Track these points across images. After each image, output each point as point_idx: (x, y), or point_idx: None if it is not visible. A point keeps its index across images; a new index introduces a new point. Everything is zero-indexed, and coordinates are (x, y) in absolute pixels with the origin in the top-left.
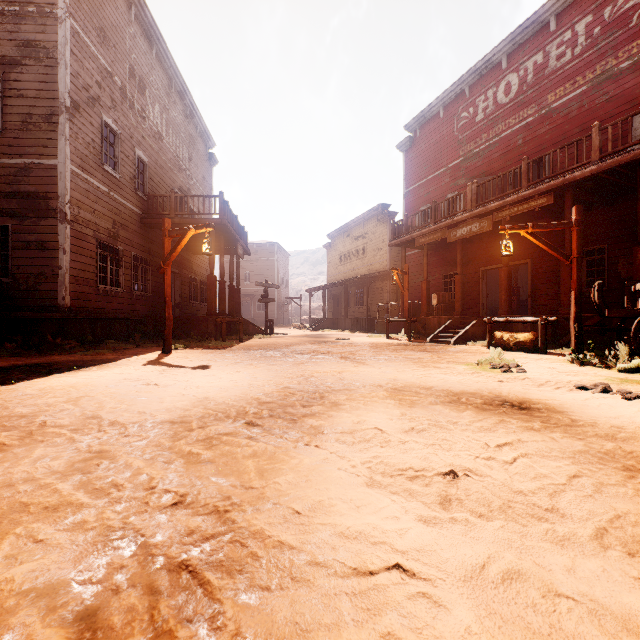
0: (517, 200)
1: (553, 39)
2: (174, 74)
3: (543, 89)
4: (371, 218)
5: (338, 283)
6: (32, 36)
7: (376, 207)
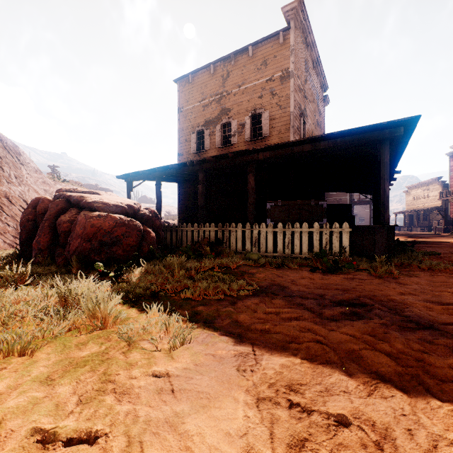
0: None
1: None
2: None
3: None
4: (431, 182)
5: (413, 211)
6: None
7: (434, 178)
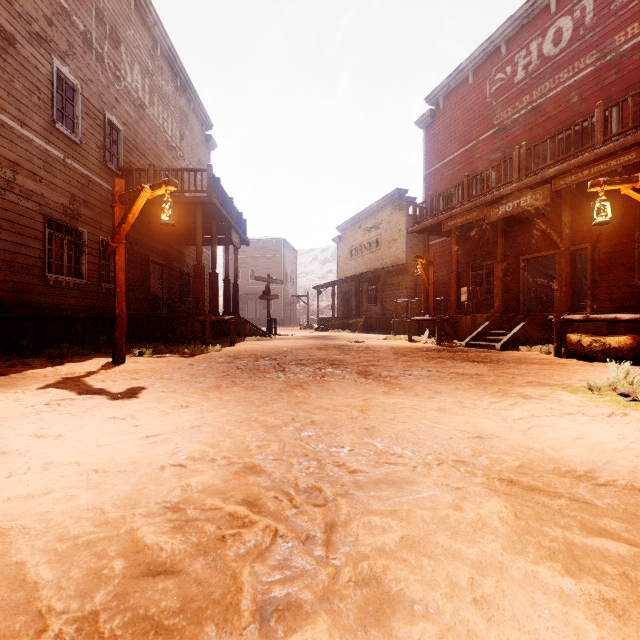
0: (589, 160)
1: None
2: (159, 34)
3: (608, 30)
4: (386, 206)
5: (349, 279)
6: None
7: (391, 193)
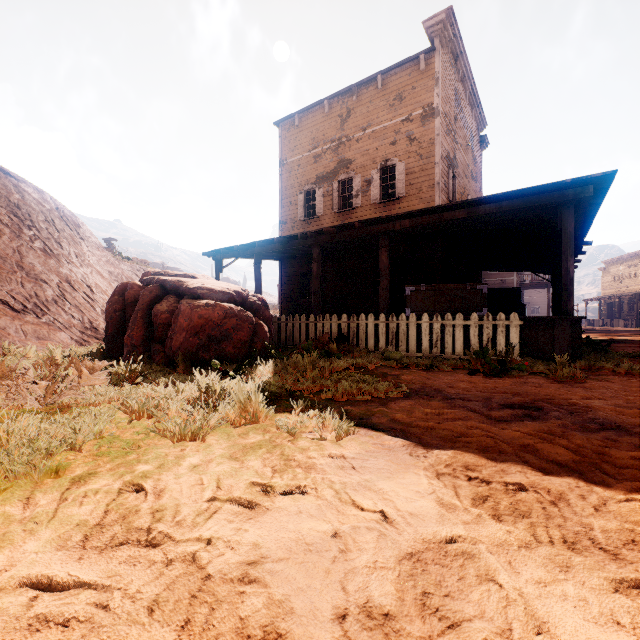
0: None
1: None
2: None
3: None
4: None
5: (612, 297)
6: None
7: None
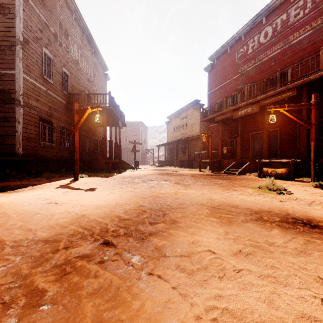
0: (274, 94)
1: (292, 6)
2: (85, 29)
3: (286, 34)
4: (190, 107)
5: (173, 142)
6: (1, 1)
7: (193, 101)
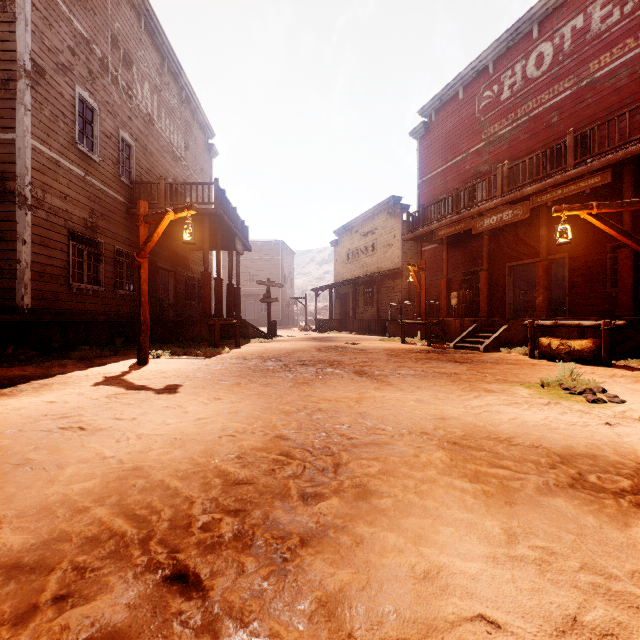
0: (561, 181)
1: None
2: (167, 52)
3: (584, 57)
4: (381, 212)
5: (346, 282)
6: None
7: (387, 200)
